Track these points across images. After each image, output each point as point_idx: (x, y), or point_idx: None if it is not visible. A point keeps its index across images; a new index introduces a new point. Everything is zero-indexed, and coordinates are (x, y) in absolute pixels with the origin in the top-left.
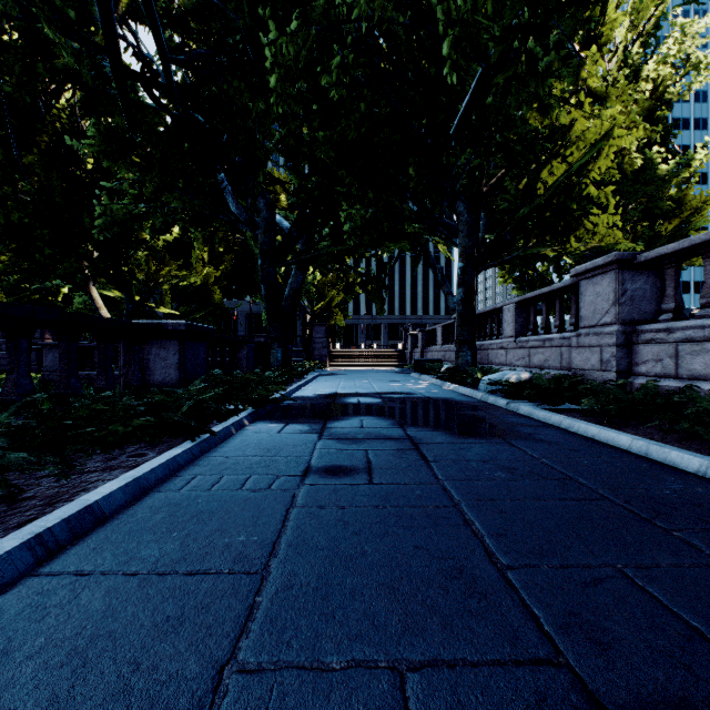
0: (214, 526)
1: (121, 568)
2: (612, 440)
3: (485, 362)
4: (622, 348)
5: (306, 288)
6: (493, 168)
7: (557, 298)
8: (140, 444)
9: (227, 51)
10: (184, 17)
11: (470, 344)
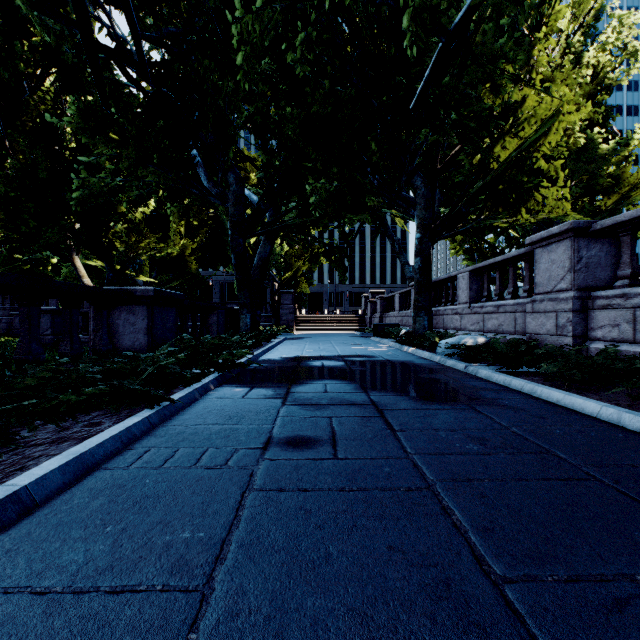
0: (157, 516)
1: (30, 582)
2: (579, 407)
3: (440, 326)
4: (578, 314)
5: (275, 259)
6: (446, 147)
7: (510, 267)
8: (99, 411)
9: (198, 30)
10: (158, 1)
11: (427, 310)
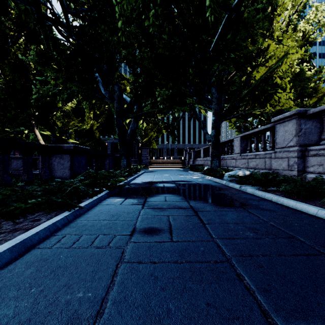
0: (63, 281)
1: None
2: (305, 210)
3: (225, 165)
4: (300, 159)
5: (139, 131)
6: (227, 73)
7: (262, 134)
8: (40, 212)
9: (98, 10)
10: None
11: (218, 157)
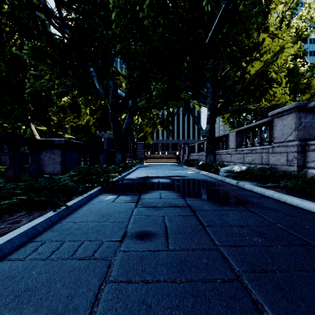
0: (27, 313)
1: None
2: (312, 209)
3: (219, 160)
4: (300, 153)
5: (134, 127)
6: (221, 69)
7: (258, 129)
8: (23, 212)
9: (91, 2)
10: None
11: (213, 152)
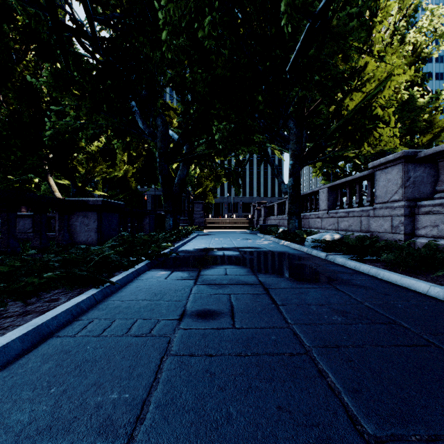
0: (92, 379)
1: None
2: (413, 286)
3: (307, 226)
4: (408, 218)
5: (190, 179)
6: (310, 101)
7: (357, 184)
8: (58, 289)
9: (134, 16)
10: None
11: (297, 215)
